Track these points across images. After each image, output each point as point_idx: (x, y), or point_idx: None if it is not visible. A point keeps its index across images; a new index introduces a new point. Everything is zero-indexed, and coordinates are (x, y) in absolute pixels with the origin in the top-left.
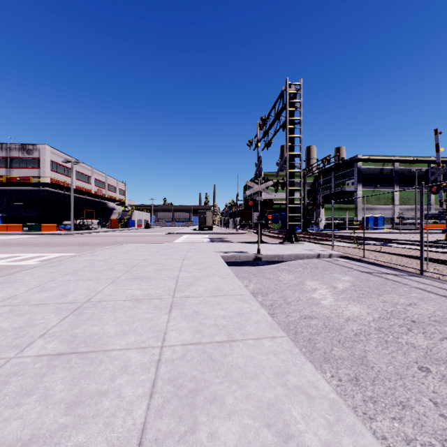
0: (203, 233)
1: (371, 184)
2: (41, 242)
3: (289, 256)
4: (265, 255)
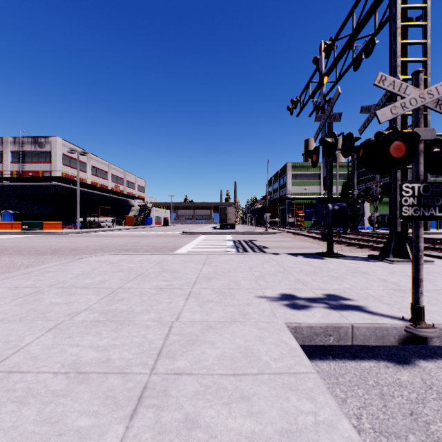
0: (225, 233)
1: None
2: (10, 245)
3: None
4: (440, 327)
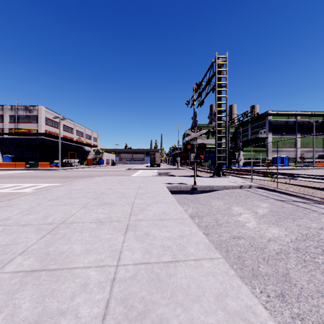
0: (153, 169)
1: (279, 132)
2: (37, 175)
3: (218, 187)
4: (199, 186)
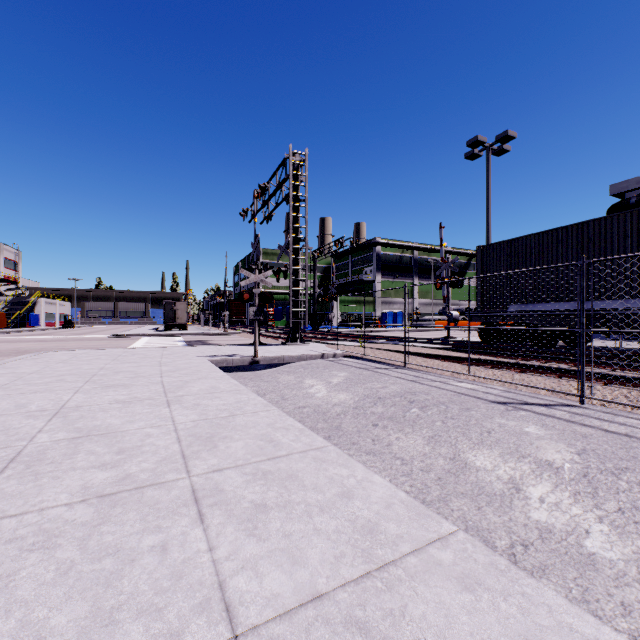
0: (174, 335)
1: (391, 273)
2: None
3: (291, 358)
4: (263, 357)
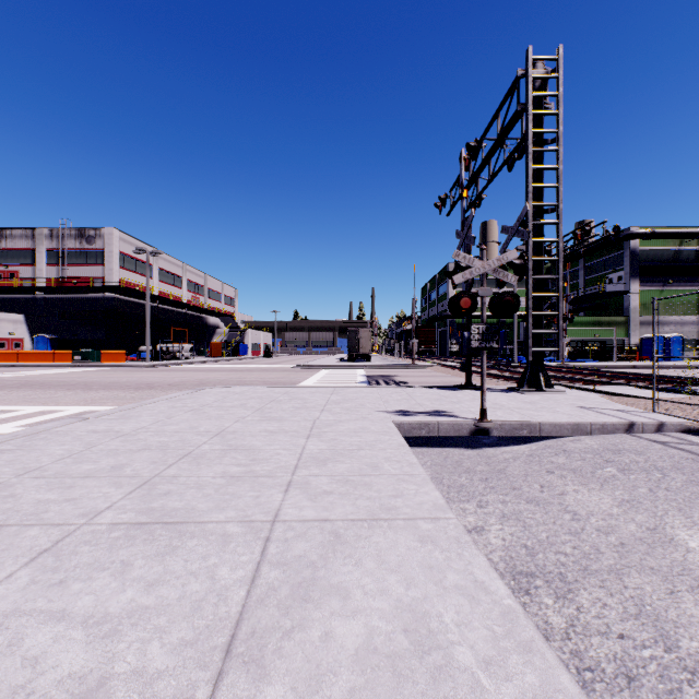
0: (355, 366)
1: (657, 278)
2: (85, 380)
3: (557, 427)
4: (497, 423)
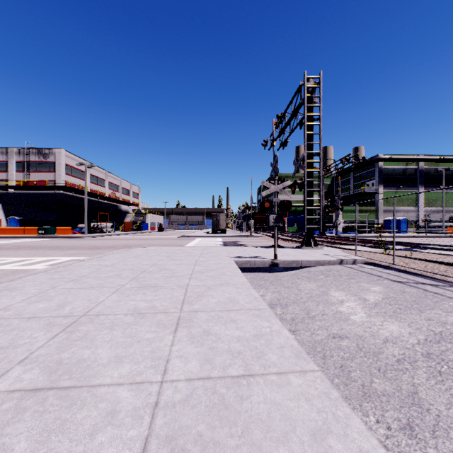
0: (216, 236)
1: (394, 184)
2: (54, 245)
3: (309, 262)
4: (282, 260)
